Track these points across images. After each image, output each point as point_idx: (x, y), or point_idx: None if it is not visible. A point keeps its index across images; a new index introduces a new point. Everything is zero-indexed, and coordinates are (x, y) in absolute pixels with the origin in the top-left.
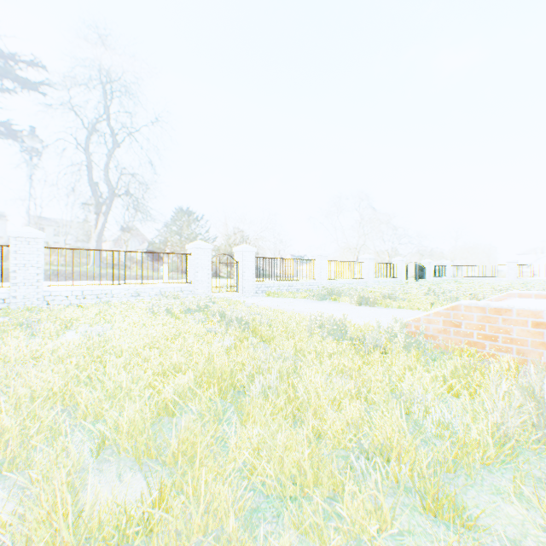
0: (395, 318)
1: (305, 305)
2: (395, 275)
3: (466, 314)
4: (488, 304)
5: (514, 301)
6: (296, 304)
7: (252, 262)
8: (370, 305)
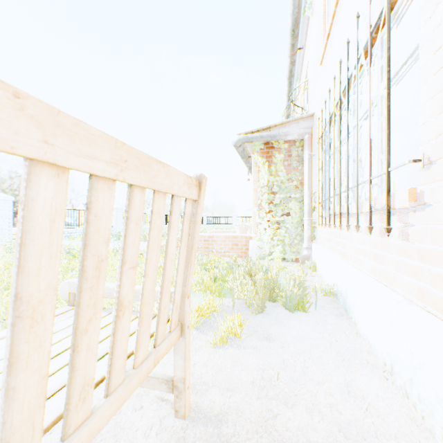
0: None
1: None
2: None
3: None
4: None
5: None
6: None
7: None
8: None
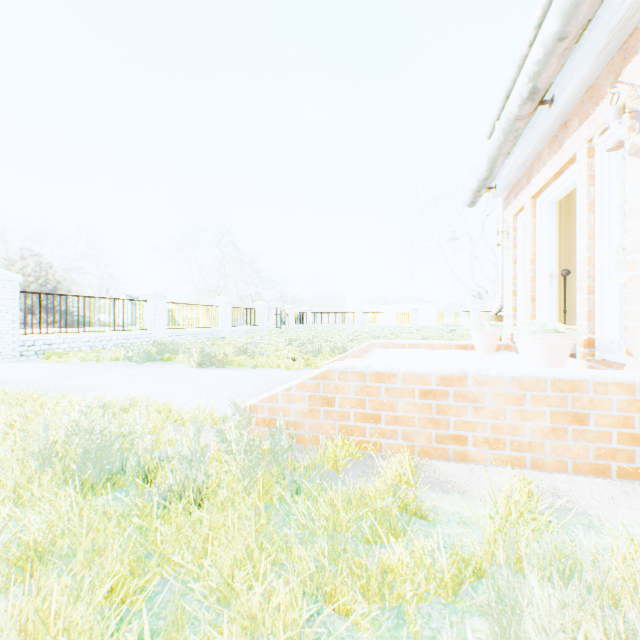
0: (236, 403)
1: (108, 375)
2: (257, 322)
3: (341, 384)
4: (369, 366)
5: (379, 353)
6: (91, 373)
7: (11, 300)
8: (219, 366)
